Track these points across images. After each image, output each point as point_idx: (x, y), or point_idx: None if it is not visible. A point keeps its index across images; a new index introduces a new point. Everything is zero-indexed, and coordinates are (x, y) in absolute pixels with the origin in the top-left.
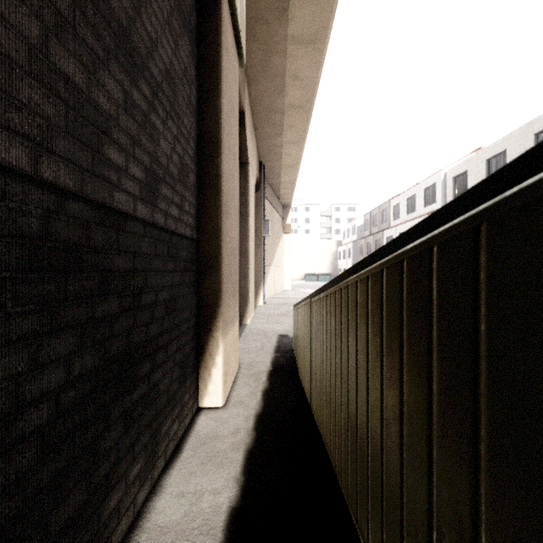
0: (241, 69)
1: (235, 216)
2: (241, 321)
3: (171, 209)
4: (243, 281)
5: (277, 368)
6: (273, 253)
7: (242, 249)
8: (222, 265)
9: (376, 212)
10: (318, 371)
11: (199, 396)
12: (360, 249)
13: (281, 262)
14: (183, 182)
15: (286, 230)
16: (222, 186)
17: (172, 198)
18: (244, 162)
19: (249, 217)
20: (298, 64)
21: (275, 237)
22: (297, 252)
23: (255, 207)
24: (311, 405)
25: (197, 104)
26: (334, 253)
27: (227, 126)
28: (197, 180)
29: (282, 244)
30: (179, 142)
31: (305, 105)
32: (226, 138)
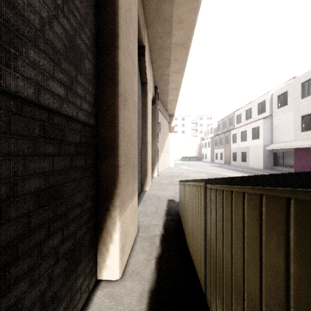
0: (141, 13)
1: (134, 111)
2: (142, 189)
3: (51, 83)
4: (144, 161)
5: (168, 232)
6: (163, 144)
7: (143, 140)
8: (119, 150)
9: (225, 119)
10: (226, 282)
11: (98, 269)
12: (215, 142)
13: (168, 150)
14: (74, 64)
15: (171, 130)
16: (119, 77)
17: (53, 73)
18: (144, 82)
19: (148, 119)
20: (181, 10)
21: (164, 134)
22: (177, 144)
23: (152, 115)
24: (208, 298)
25: (95, 1)
26: (199, 144)
27: (125, 29)
28: (95, 71)
29: (169, 139)
30: (66, 18)
31: (185, 43)
32: (123, 37)
